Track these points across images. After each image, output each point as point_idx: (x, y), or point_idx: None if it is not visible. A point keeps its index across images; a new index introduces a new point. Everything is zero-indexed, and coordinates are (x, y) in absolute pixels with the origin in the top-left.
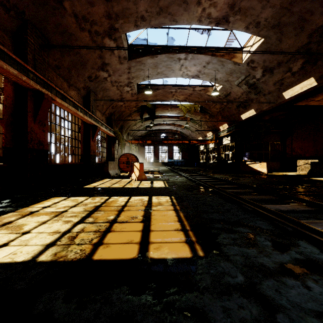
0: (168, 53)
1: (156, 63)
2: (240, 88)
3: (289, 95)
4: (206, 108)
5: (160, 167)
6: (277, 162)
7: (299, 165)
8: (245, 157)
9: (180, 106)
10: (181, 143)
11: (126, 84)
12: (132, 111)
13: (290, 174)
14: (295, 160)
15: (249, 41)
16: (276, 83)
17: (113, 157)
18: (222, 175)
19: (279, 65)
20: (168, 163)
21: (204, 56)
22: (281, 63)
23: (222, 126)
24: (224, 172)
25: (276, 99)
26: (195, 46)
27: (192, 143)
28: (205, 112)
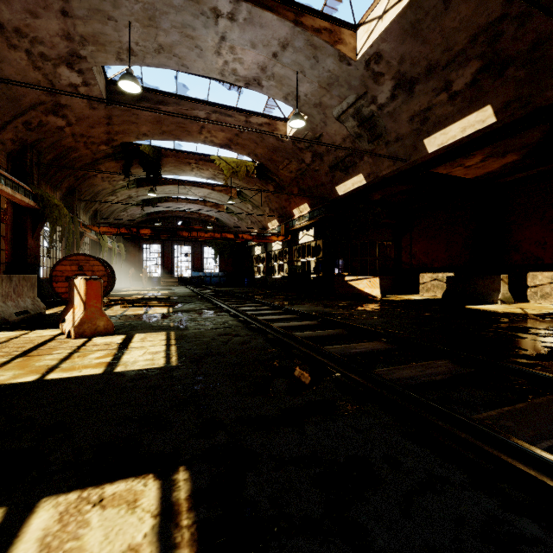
0: None
1: (151, 6)
2: (343, 126)
3: (436, 144)
4: (269, 168)
5: (173, 289)
6: (389, 277)
7: (422, 282)
8: (336, 268)
9: (217, 161)
10: (220, 237)
11: (63, 57)
12: (99, 155)
13: (418, 298)
14: (417, 274)
15: (373, 7)
16: (414, 117)
17: (37, 263)
18: (308, 304)
19: (430, 73)
20: (193, 280)
21: (277, 22)
22: (435, 68)
23: (298, 208)
24: (308, 298)
25: (409, 152)
26: None
27: (242, 238)
28: (268, 179)
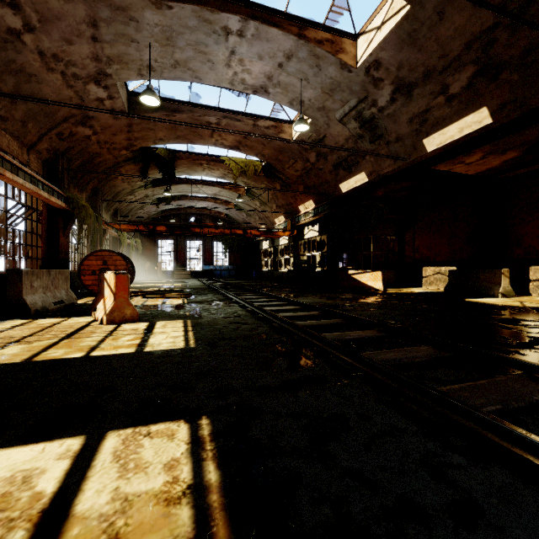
0: (199, 3)
1: (169, 28)
2: (345, 128)
3: (435, 143)
4: (276, 168)
5: (186, 281)
6: (393, 270)
7: (425, 275)
8: (340, 262)
9: (227, 161)
10: (230, 233)
11: (92, 76)
12: (120, 159)
13: (420, 291)
14: (420, 268)
15: (373, 19)
16: (414, 119)
17: (67, 258)
18: (312, 297)
19: (427, 78)
20: (204, 273)
21: (282, 36)
22: (432, 73)
23: (304, 205)
24: (312, 290)
25: (409, 152)
26: (263, 6)
27: (250, 234)
28: (274, 177)
